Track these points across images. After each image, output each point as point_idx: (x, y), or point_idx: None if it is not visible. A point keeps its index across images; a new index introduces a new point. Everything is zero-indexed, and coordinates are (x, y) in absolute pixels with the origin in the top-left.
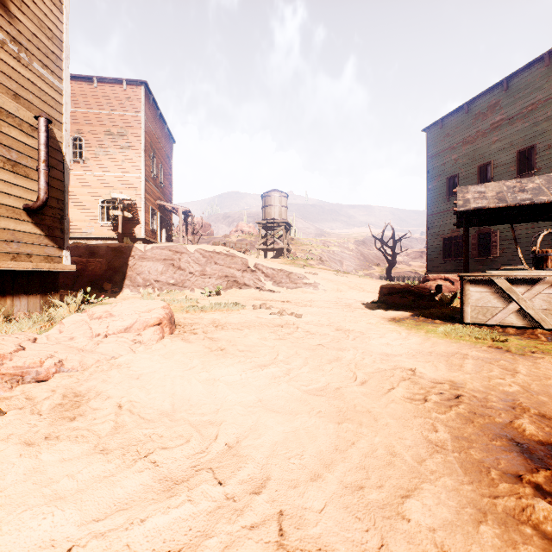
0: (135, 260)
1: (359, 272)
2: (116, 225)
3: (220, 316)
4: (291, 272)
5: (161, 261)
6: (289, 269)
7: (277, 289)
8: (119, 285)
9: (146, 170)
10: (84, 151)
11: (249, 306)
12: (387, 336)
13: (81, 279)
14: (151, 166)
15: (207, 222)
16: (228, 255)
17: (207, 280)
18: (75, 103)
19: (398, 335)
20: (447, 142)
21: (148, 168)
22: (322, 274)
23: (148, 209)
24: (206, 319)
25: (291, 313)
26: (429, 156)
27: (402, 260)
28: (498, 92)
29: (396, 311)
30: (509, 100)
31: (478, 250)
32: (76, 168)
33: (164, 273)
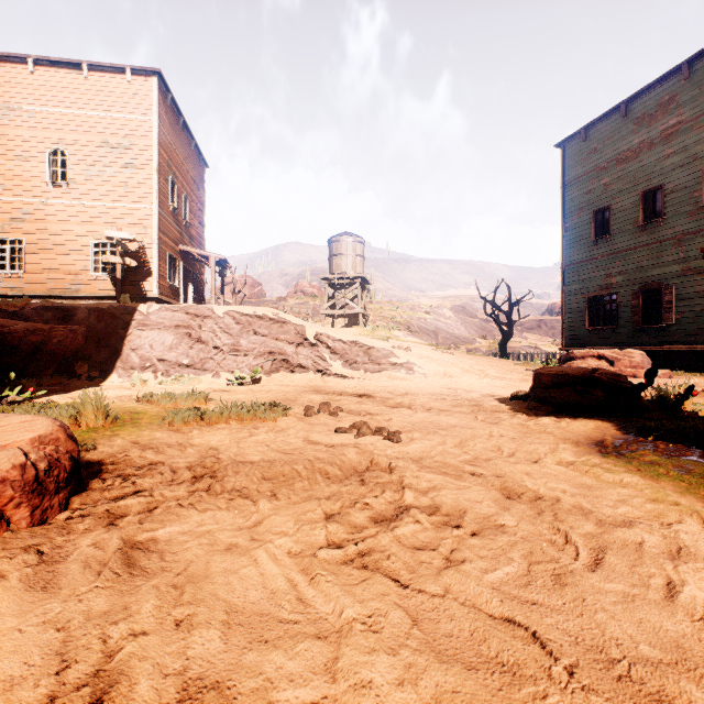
0: (132, 327)
1: (460, 346)
2: (115, 278)
3: (230, 436)
4: (372, 346)
5: (172, 330)
6: (368, 342)
7: (349, 373)
8: (101, 366)
9: (160, 199)
10: (68, 170)
11: (299, 408)
12: (695, 543)
13: (39, 357)
14: (169, 195)
15: (257, 281)
16: (276, 321)
17: (241, 359)
18: (55, 101)
19: (697, 523)
20: (593, 161)
21: (165, 197)
22: (416, 350)
23: (165, 256)
24: (194, 448)
25: (378, 429)
26: (565, 182)
27: (514, 330)
28: (673, 83)
29: (582, 422)
30: (691, 93)
31: (641, 315)
32: (56, 195)
33: (174, 348)
